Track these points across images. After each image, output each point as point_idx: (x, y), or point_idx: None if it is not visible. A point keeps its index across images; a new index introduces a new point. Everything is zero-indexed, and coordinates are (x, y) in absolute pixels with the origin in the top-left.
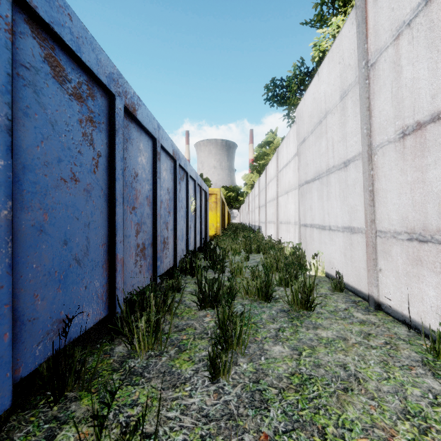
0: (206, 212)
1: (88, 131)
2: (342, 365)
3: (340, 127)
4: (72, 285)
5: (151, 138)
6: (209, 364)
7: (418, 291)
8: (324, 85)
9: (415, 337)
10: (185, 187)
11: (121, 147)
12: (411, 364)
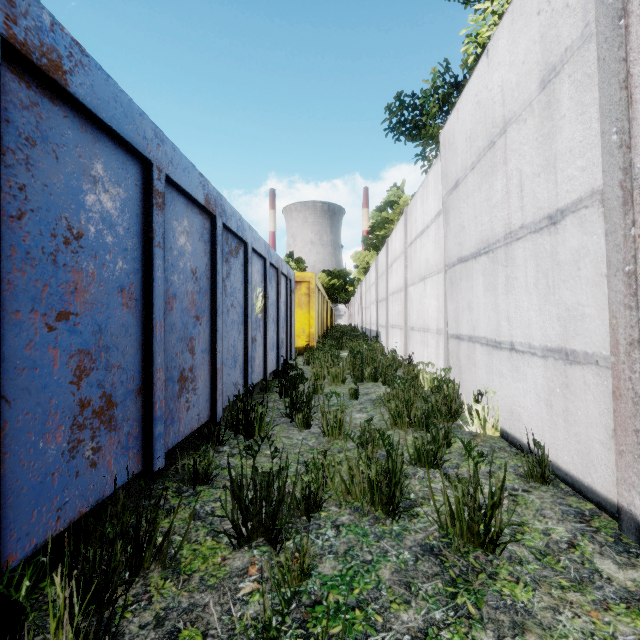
0: (289, 311)
1: None
2: None
3: (539, 144)
4: None
5: (136, 159)
6: None
7: None
8: (502, 69)
9: None
10: (242, 268)
11: None
12: None
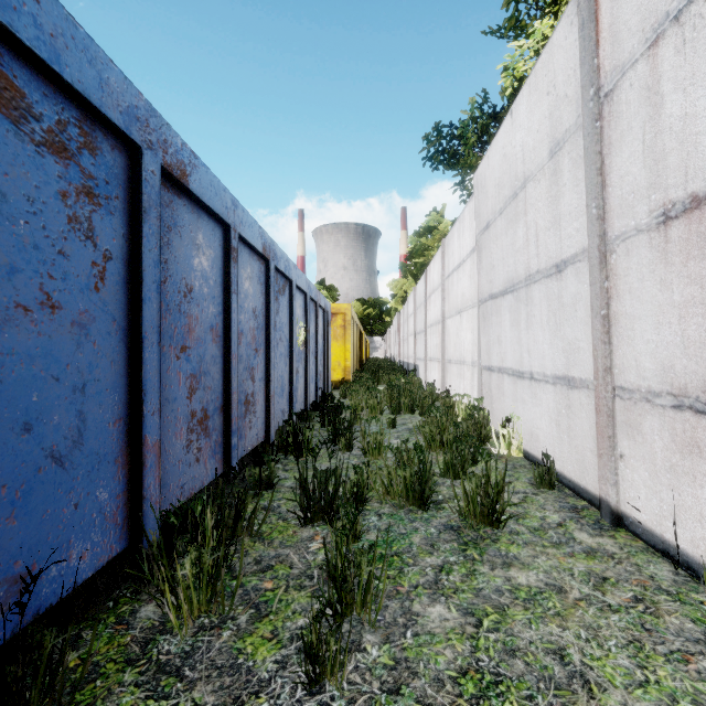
0: (326, 344)
1: (82, 213)
2: (558, 651)
3: (549, 203)
4: (43, 507)
5: (220, 224)
6: (304, 657)
7: (693, 502)
8: (522, 132)
9: (689, 585)
10: (288, 304)
11: (155, 241)
12: (687, 650)
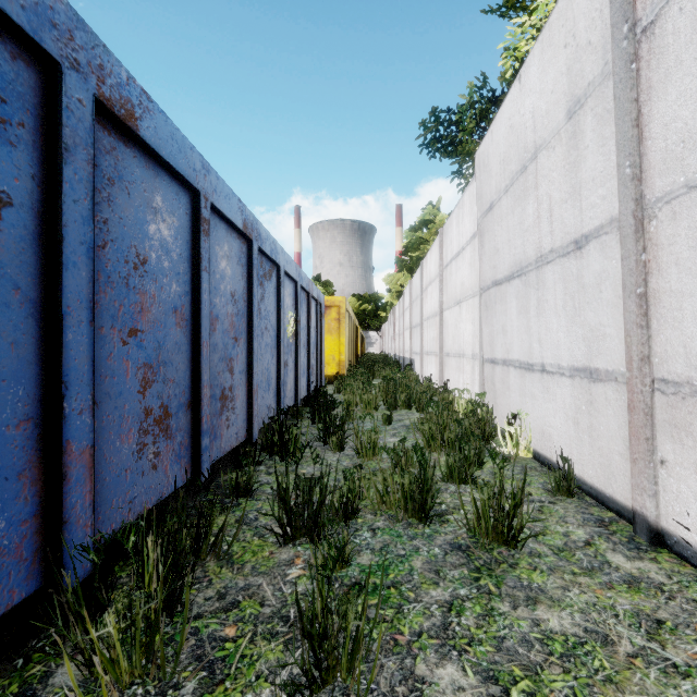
0: (320, 337)
1: None
2: None
3: (566, 172)
4: None
5: (187, 190)
6: None
7: None
8: (533, 96)
9: None
10: (275, 291)
11: (84, 190)
12: None
